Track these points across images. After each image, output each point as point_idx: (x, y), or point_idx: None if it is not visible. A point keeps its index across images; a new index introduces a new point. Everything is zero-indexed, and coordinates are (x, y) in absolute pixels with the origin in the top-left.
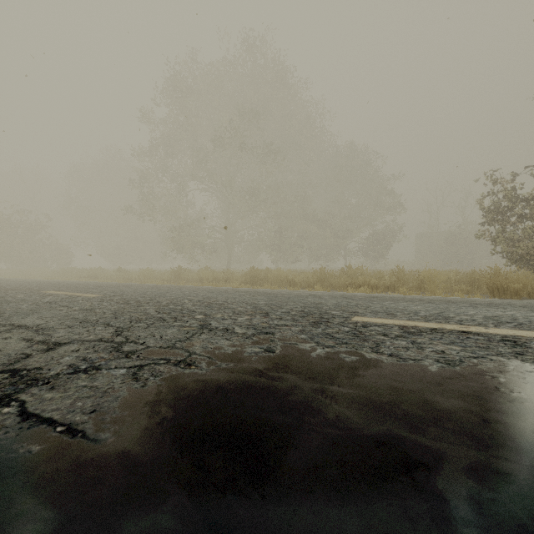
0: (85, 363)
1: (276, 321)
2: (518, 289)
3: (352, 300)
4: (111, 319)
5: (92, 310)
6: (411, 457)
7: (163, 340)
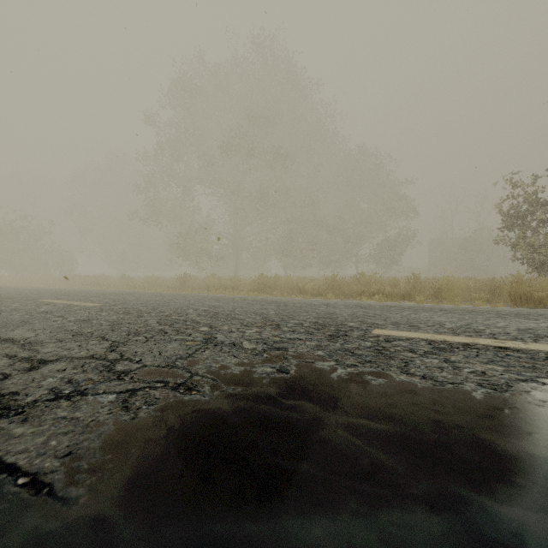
0: (70, 386)
1: (288, 334)
2: (542, 297)
3: (369, 310)
4: (107, 331)
5: (88, 321)
6: (482, 533)
7: (162, 358)
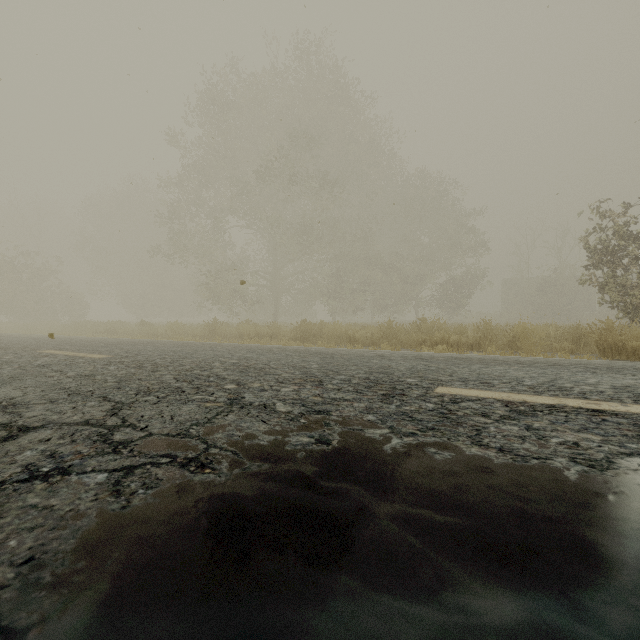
0: (50, 462)
1: (333, 393)
2: (637, 347)
3: (431, 363)
4: (112, 389)
5: (91, 377)
6: None
7: (173, 423)
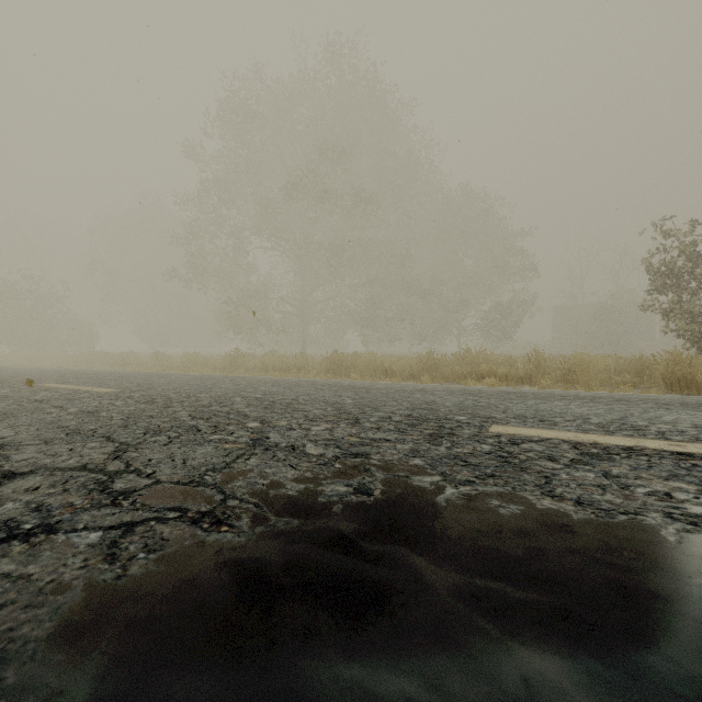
0: (35, 517)
1: (371, 433)
2: None
3: (480, 398)
4: (117, 428)
5: (94, 414)
6: None
7: (185, 469)
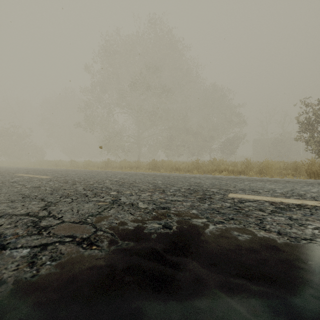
0: None
1: (171, 197)
2: None
3: (222, 181)
4: (47, 194)
5: (38, 188)
6: None
7: (78, 215)
